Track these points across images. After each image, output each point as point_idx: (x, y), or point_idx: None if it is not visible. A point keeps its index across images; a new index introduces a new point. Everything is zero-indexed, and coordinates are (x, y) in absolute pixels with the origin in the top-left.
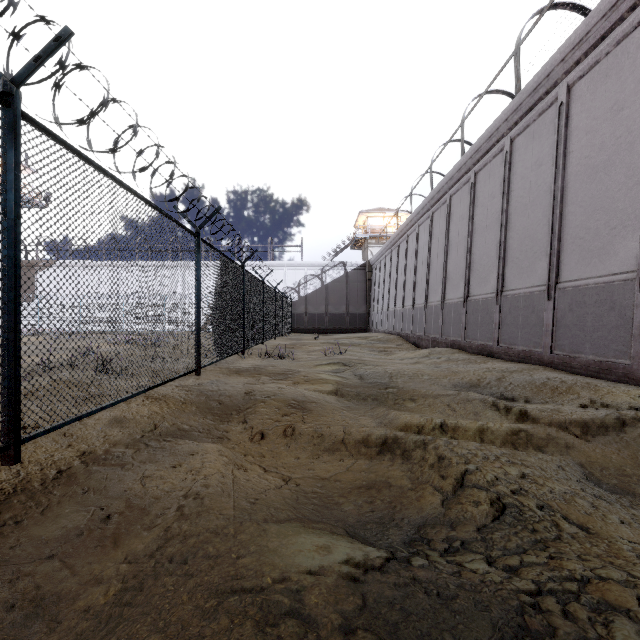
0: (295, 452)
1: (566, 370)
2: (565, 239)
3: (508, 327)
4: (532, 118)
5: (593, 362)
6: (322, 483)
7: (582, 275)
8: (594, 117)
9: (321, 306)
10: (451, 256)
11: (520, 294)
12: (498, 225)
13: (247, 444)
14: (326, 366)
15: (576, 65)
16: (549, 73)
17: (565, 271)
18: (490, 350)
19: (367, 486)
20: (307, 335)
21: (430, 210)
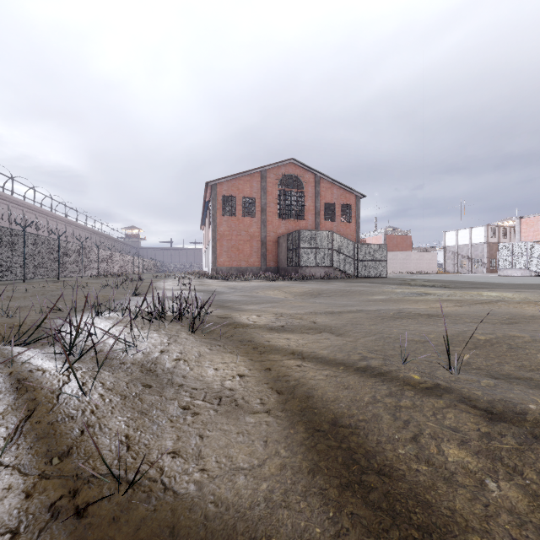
0: None
1: None
2: None
3: None
4: None
5: None
6: None
7: None
8: None
9: None
10: None
11: None
12: None
13: None
14: None
15: None
16: None
17: None
18: None
19: None
20: None
21: None
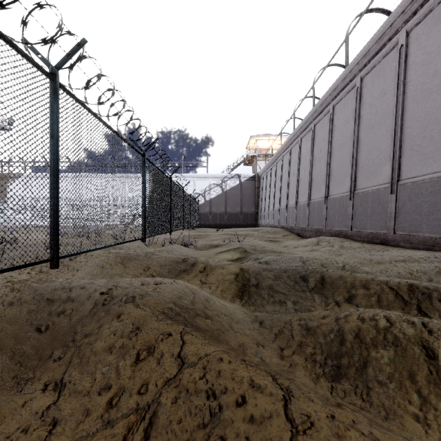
0: None
1: None
2: None
3: (408, 215)
4: None
5: None
6: None
7: None
8: None
9: (221, 207)
10: (334, 157)
11: (424, 180)
12: (391, 118)
13: None
14: (226, 254)
15: None
16: None
17: None
18: (384, 238)
19: None
20: (211, 229)
21: (312, 123)
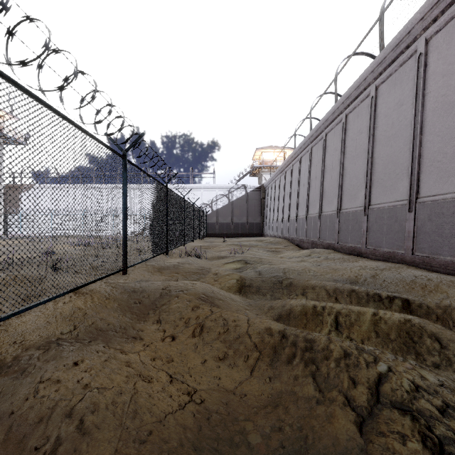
0: (202, 353)
1: (426, 268)
2: (424, 162)
3: (374, 233)
4: (394, 68)
5: (451, 262)
6: (227, 394)
7: (440, 191)
8: (450, 62)
9: (228, 217)
10: (326, 179)
11: (384, 207)
12: (365, 154)
13: (158, 343)
14: (232, 264)
15: (433, 22)
16: (410, 30)
17: (424, 188)
18: (359, 251)
19: (273, 399)
20: (218, 238)
21: (310, 145)
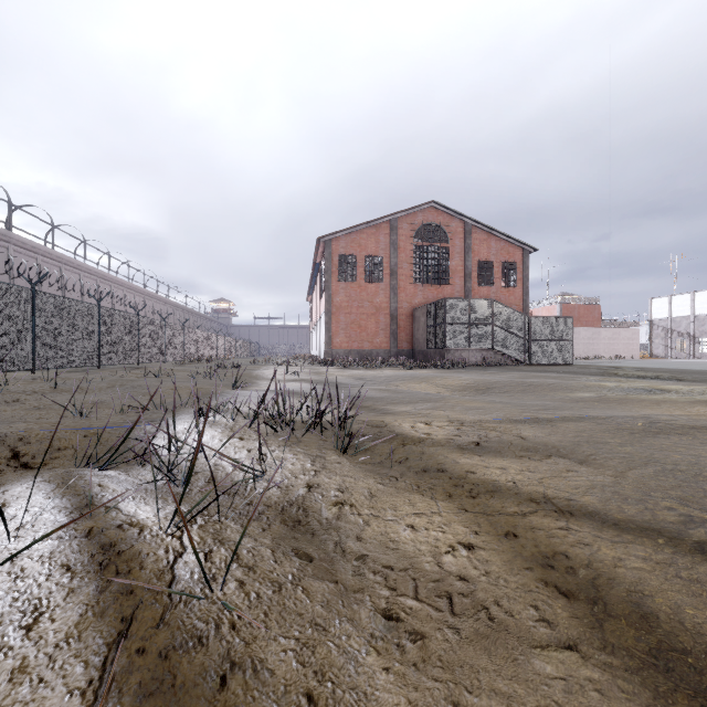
0: None
1: None
2: None
3: None
4: None
5: None
6: None
7: None
8: None
9: None
10: None
11: None
12: None
13: None
14: None
15: None
16: None
17: None
18: None
19: None
20: None
21: None
